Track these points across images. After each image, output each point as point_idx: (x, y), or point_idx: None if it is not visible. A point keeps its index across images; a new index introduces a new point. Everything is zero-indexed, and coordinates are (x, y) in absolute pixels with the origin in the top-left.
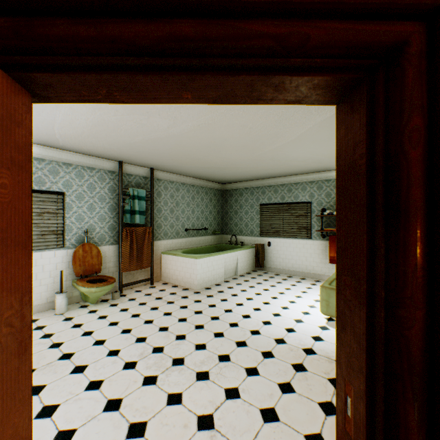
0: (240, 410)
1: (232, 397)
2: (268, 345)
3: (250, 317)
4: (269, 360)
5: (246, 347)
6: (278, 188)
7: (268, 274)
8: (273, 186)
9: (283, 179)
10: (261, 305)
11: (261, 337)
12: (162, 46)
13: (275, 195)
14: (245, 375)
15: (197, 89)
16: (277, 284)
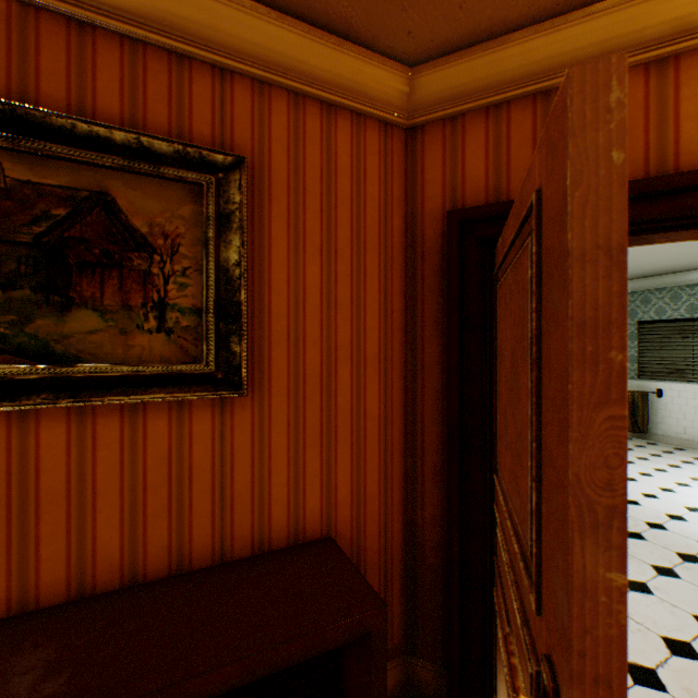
0: (658, 606)
1: (637, 590)
2: (686, 547)
3: (639, 504)
4: (693, 565)
5: (644, 541)
6: (681, 292)
7: (657, 446)
8: (669, 289)
9: (693, 275)
10: (656, 491)
11: (669, 534)
12: (661, 217)
13: (672, 305)
14: (652, 572)
15: (678, 236)
16: (683, 465)
